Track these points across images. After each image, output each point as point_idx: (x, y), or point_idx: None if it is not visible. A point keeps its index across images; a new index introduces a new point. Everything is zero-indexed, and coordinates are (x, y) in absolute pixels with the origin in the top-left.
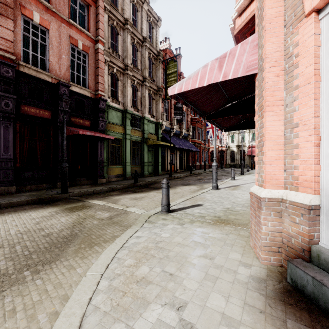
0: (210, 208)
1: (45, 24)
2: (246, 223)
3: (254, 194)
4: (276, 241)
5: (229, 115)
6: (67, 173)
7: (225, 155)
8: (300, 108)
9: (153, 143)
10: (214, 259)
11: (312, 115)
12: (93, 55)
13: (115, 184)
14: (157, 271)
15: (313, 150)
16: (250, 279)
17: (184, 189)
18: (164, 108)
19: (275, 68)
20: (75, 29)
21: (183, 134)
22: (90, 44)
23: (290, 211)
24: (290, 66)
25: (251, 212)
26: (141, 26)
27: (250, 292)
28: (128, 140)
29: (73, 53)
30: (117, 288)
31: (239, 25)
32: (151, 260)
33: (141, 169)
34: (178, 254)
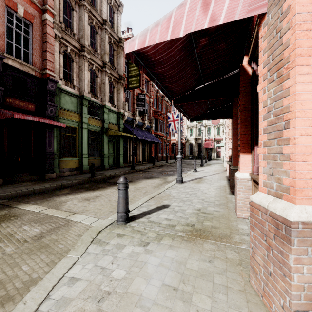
0: (179, 211)
1: None
2: (228, 234)
3: (262, 207)
4: None
5: (200, 99)
6: None
7: (185, 147)
8: None
9: (114, 134)
10: None
11: None
12: (40, 27)
13: (67, 179)
14: None
15: None
16: None
17: (147, 183)
18: (126, 98)
19: None
20: None
21: (145, 126)
22: (35, 13)
23: None
24: None
25: (253, 234)
26: (100, 7)
27: None
28: (85, 129)
29: (10, 18)
30: None
31: None
32: None
33: (101, 161)
34: None
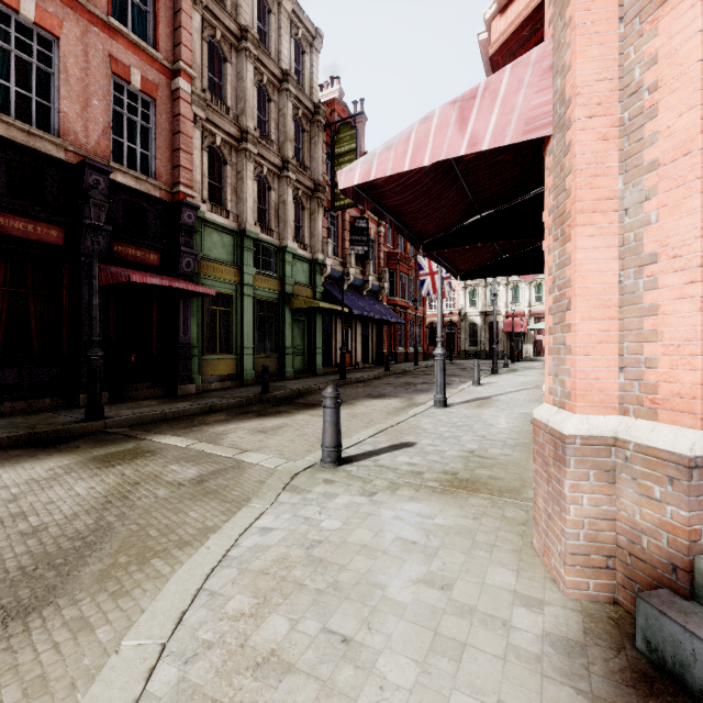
0: (433, 453)
1: (50, 25)
2: (516, 488)
3: (543, 424)
4: (601, 541)
5: (474, 242)
6: (100, 373)
7: (459, 332)
8: (662, 216)
9: (304, 306)
10: (451, 588)
11: (695, 234)
12: (168, 104)
13: (218, 396)
14: (308, 630)
15: (699, 319)
16: (546, 645)
17: (372, 407)
18: (329, 230)
19: (598, 121)
20: (123, 40)
21: (369, 286)
22: (160, 79)
23: (637, 468)
24: (636, 115)
25: (534, 467)
26: (277, 46)
27: (550, 686)
28: (249, 298)
29: (118, 96)
30: (202, 690)
31: (502, 32)
32: (296, 597)
33: (278, 362)
34: (362, 578)
